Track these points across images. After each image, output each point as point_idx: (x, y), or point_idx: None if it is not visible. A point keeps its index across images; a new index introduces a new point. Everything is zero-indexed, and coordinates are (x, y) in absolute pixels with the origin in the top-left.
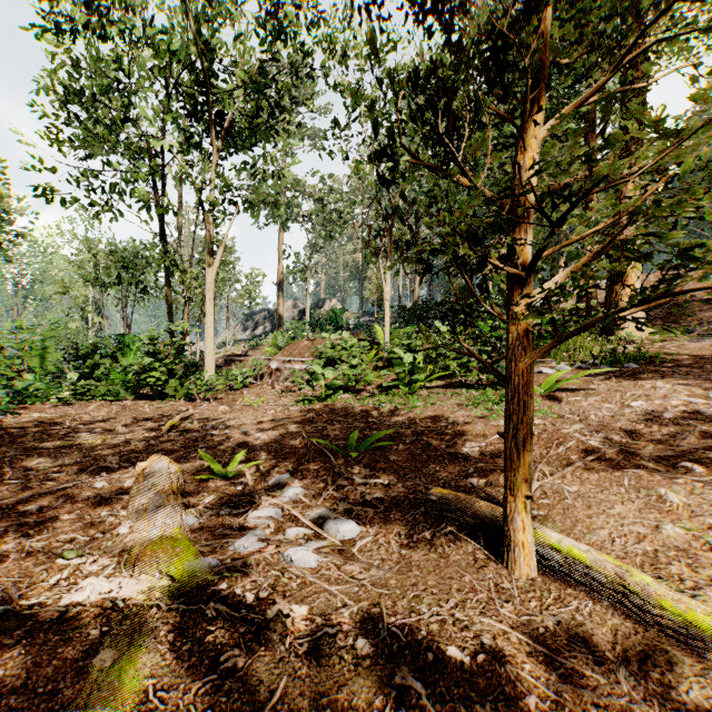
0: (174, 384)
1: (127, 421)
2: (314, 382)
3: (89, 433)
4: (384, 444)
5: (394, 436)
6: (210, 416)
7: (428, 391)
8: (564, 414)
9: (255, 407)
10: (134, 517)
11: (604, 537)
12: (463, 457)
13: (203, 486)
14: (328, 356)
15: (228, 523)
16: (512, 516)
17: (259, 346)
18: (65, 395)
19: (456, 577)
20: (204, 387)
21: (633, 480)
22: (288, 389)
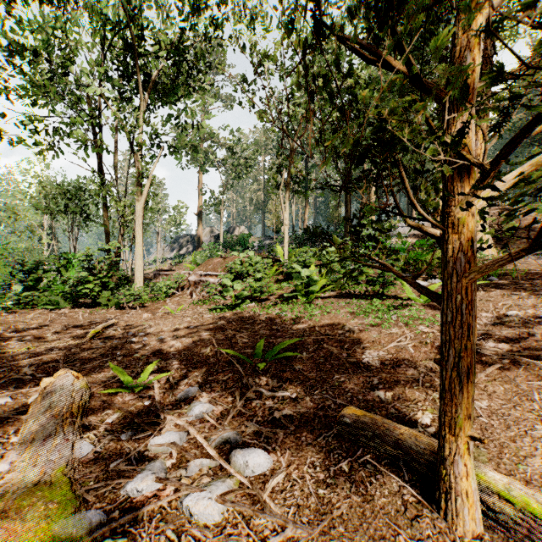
0: (106, 294)
1: (58, 328)
2: (225, 293)
3: (18, 341)
4: (290, 354)
5: (297, 344)
6: (134, 323)
7: (323, 300)
8: None
9: (174, 315)
10: (18, 450)
11: (539, 469)
12: (365, 367)
13: (108, 403)
14: (237, 271)
15: (127, 452)
16: (452, 459)
17: (182, 263)
18: (8, 304)
19: (389, 536)
20: (131, 297)
21: (541, 393)
22: (204, 299)
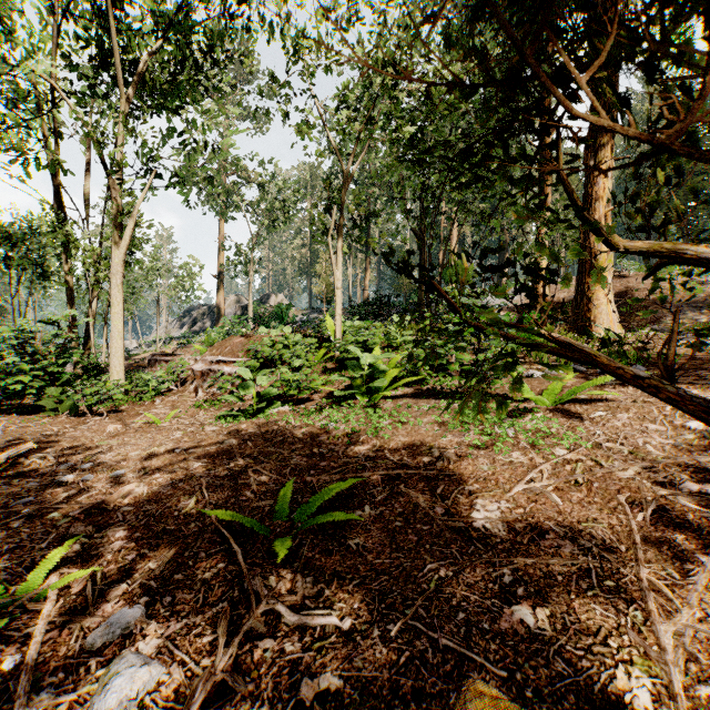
0: (54, 393)
1: None
2: (241, 390)
3: None
4: (340, 518)
5: (354, 485)
6: (86, 443)
7: (394, 402)
8: (599, 441)
9: (157, 427)
10: None
11: None
12: (480, 538)
13: None
14: (267, 356)
15: None
16: None
17: (190, 344)
18: None
19: None
20: (94, 397)
21: None
22: (215, 397)
